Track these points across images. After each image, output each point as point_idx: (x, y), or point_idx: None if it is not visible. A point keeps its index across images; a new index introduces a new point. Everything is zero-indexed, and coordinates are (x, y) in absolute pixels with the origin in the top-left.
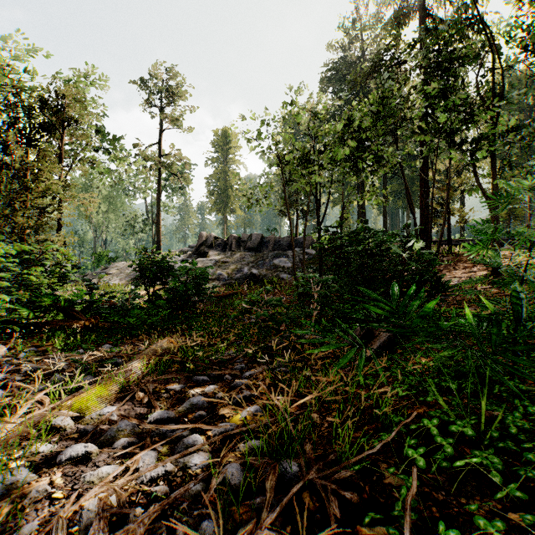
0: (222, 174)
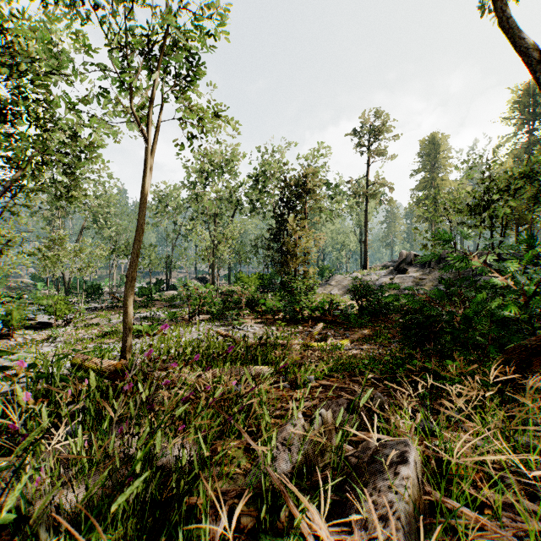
0: (429, 182)
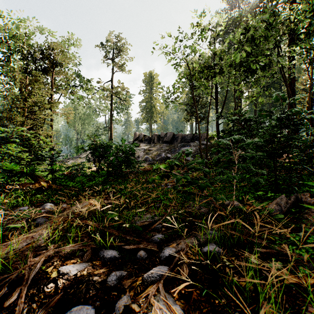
0: (149, 99)
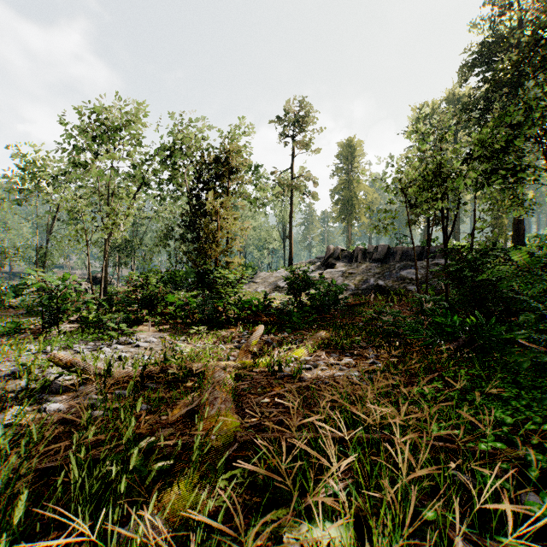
0: (347, 184)
